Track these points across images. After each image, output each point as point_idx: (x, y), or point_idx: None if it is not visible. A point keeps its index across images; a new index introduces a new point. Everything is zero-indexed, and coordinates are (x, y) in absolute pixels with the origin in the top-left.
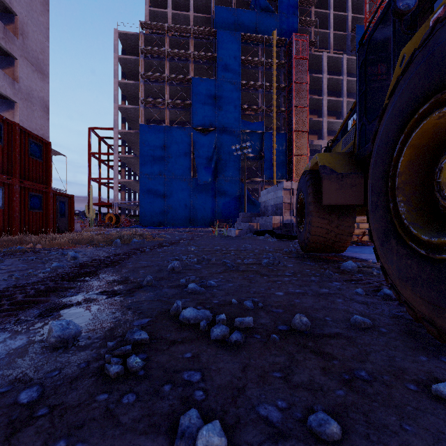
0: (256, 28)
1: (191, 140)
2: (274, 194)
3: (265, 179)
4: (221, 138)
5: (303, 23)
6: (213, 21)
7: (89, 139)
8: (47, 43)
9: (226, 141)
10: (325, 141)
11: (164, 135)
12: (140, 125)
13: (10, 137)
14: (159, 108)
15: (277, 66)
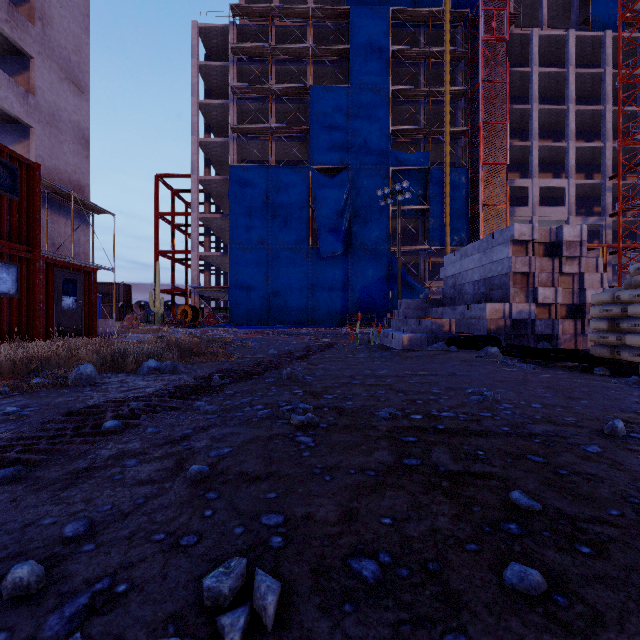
0: (415, 2)
1: (310, 187)
2: (482, 256)
3: (430, 247)
4: (358, 181)
5: None
6: None
7: (156, 192)
8: (86, 38)
9: (366, 187)
10: (536, 181)
11: (266, 181)
12: (230, 166)
13: None
14: (260, 139)
15: (451, 59)
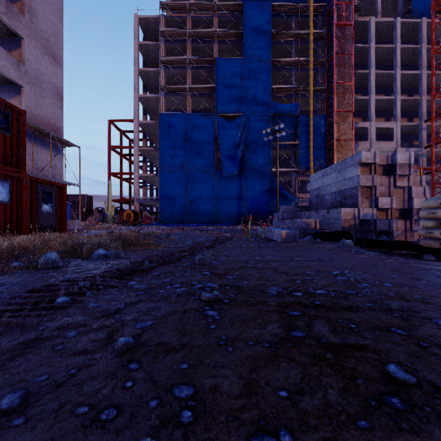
0: None
1: (215, 128)
2: (337, 174)
3: (299, 169)
4: (249, 124)
5: None
6: None
7: (109, 132)
8: (60, 25)
9: (254, 128)
10: (373, 123)
11: (185, 124)
12: (160, 114)
13: None
14: (181, 95)
15: (314, 38)
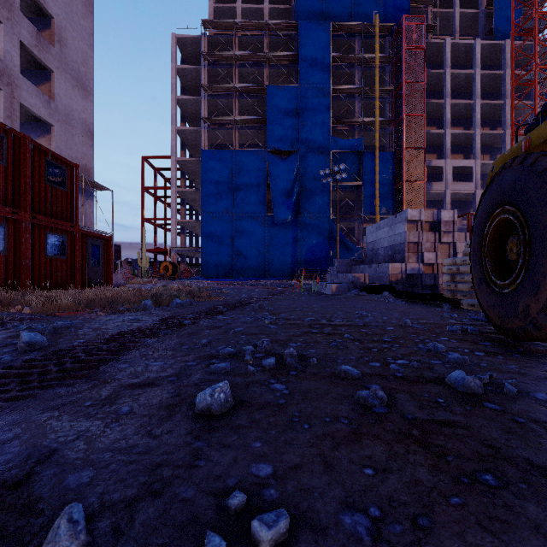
0: (351, 16)
1: (266, 166)
2: (389, 229)
3: (363, 215)
4: (305, 162)
5: (416, 2)
6: (294, 12)
7: (142, 170)
8: (91, 53)
9: (312, 166)
10: (449, 161)
11: (231, 162)
12: (202, 150)
13: (16, 155)
14: (226, 128)
15: (380, 63)
